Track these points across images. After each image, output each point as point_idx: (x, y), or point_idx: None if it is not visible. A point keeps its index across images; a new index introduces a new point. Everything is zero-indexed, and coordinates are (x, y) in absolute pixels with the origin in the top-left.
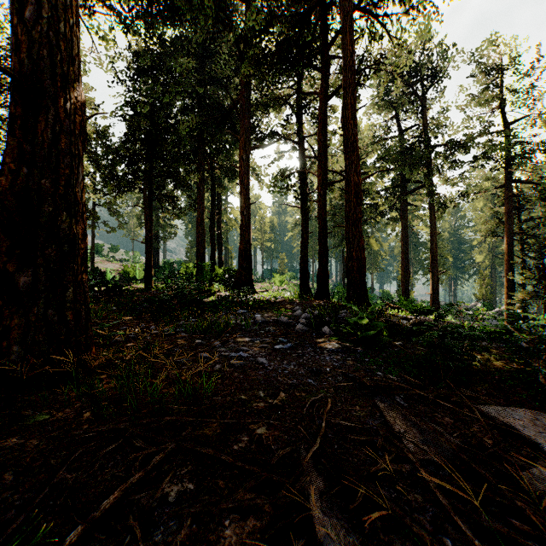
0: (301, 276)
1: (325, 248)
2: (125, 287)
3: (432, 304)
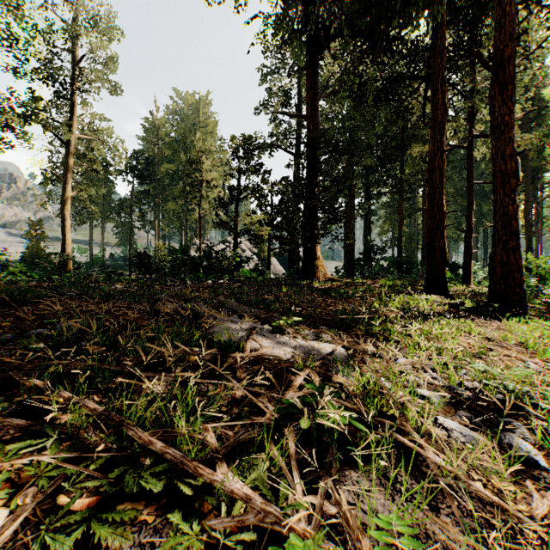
0: None
1: None
2: None
3: None
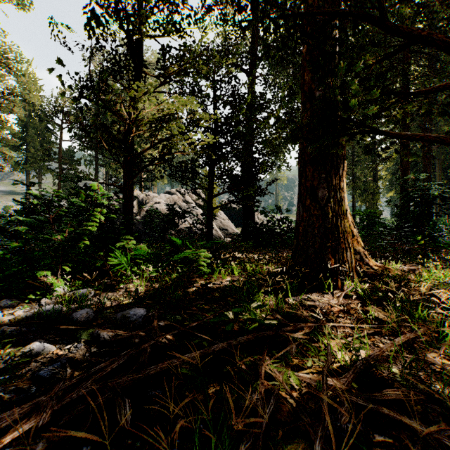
0: None
1: None
2: None
3: None
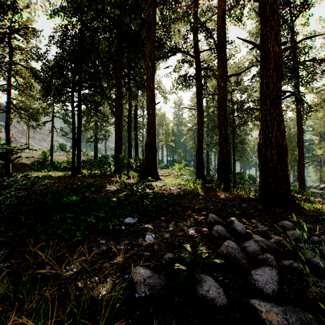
0: (197, 165)
1: (226, 138)
2: (60, 174)
3: (298, 187)
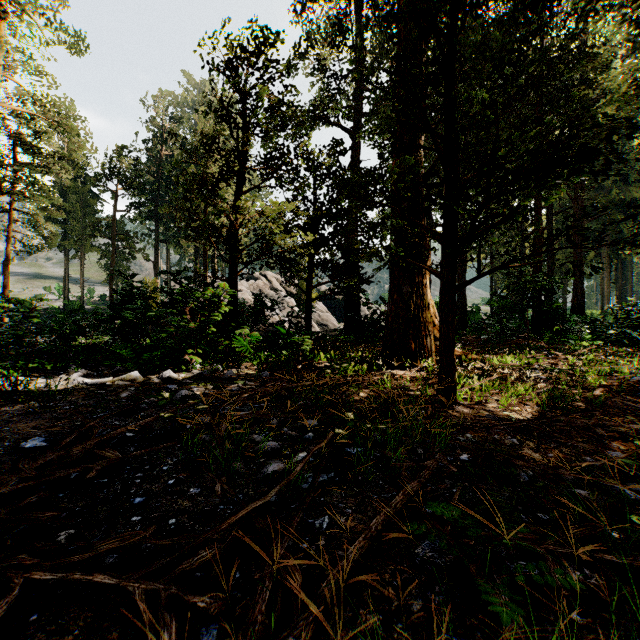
0: None
1: None
2: None
3: None
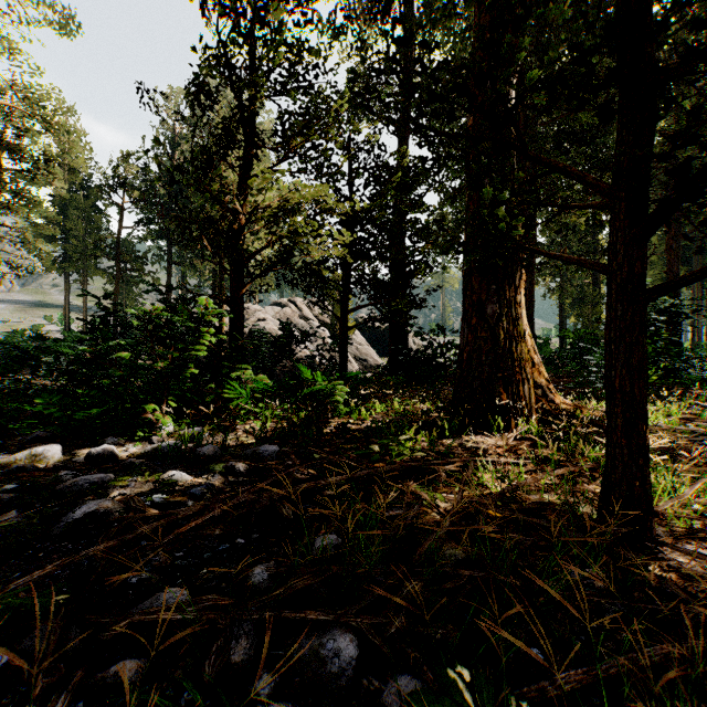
0: None
1: None
2: None
3: None
